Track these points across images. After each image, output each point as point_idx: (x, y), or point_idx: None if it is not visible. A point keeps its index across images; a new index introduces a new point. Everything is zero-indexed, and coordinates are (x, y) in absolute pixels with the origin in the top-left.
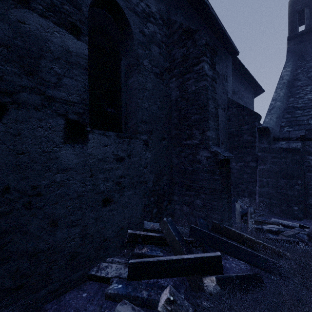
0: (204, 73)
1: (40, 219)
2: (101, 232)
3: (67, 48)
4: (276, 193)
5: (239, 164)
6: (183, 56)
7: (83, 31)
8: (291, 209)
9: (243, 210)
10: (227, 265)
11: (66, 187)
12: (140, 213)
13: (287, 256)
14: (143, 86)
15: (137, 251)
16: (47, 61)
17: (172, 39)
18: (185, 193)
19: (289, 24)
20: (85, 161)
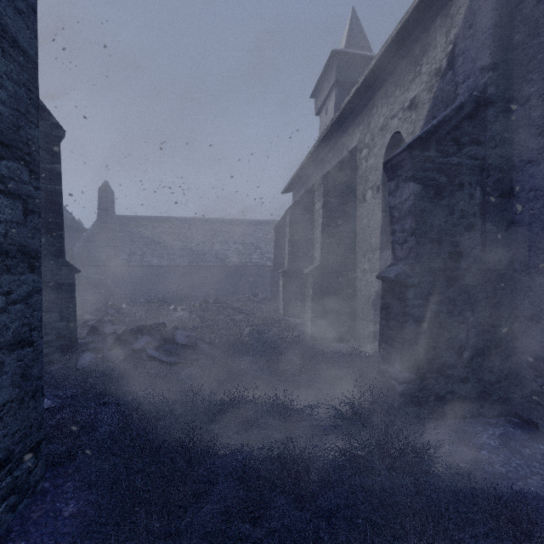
0: None
1: None
2: None
3: None
4: None
5: None
6: None
7: None
8: None
9: None
10: None
11: None
12: None
13: None
14: None
15: None
16: None
17: None
18: None
19: (99, 201)
20: None
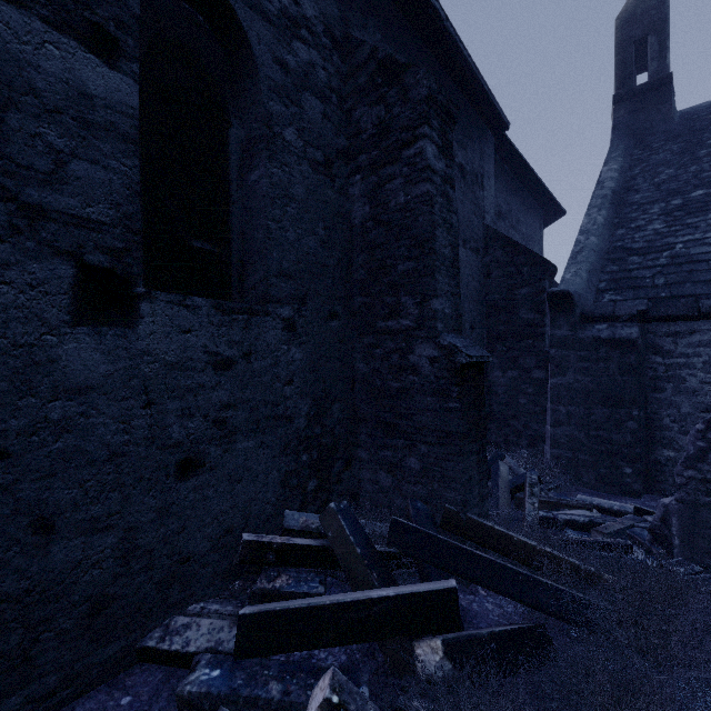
0: (425, 166)
1: (4, 516)
2: (173, 542)
3: (82, 88)
4: (588, 438)
5: (509, 374)
6: (379, 124)
7: (125, 48)
8: (619, 473)
9: (516, 479)
10: (475, 608)
11: (79, 435)
12: (274, 493)
13: (605, 580)
14: (283, 189)
15: (263, 584)
16: (25, 115)
17: (354, 84)
18: (383, 442)
19: (617, 68)
20: (131, 369)
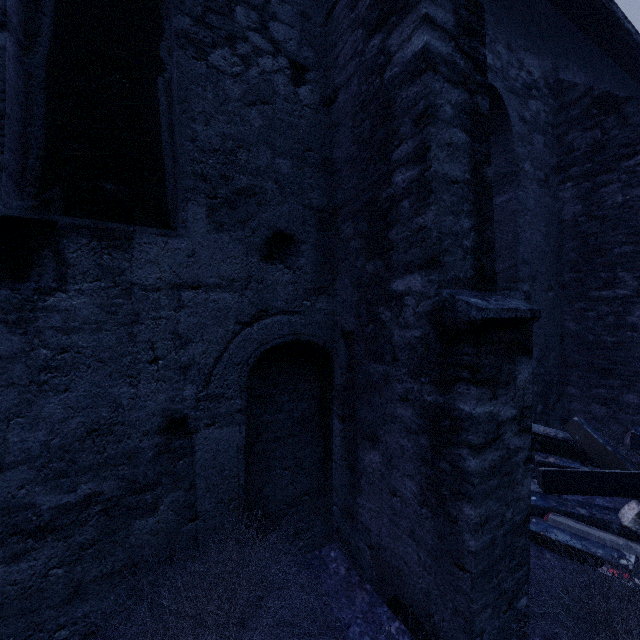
0: None
1: None
2: None
3: None
4: None
5: None
6: (593, 144)
7: None
8: None
9: None
10: None
11: None
12: None
13: None
14: (524, 204)
15: (541, 459)
16: None
17: (565, 116)
18: (597, 382)
19: None
20: None
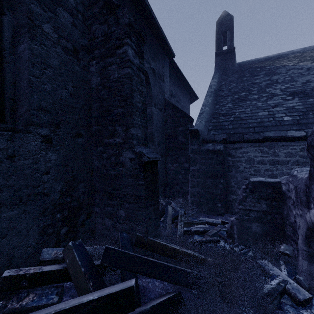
0: (127, 59)
1: None
2: None
3: None
4: (204, 192)
5: (174, 165)
6: (104, 34)
7: None
8: (216, 206)
9: (175, 213)
10: (150, 286)
11: None
12: (35, 239)
13: (208, 261)
14: (42, 59)
15: (13, 305)
16: None
17: (92, 12)
18: (107, 202)
19: (217, 42)
20: None
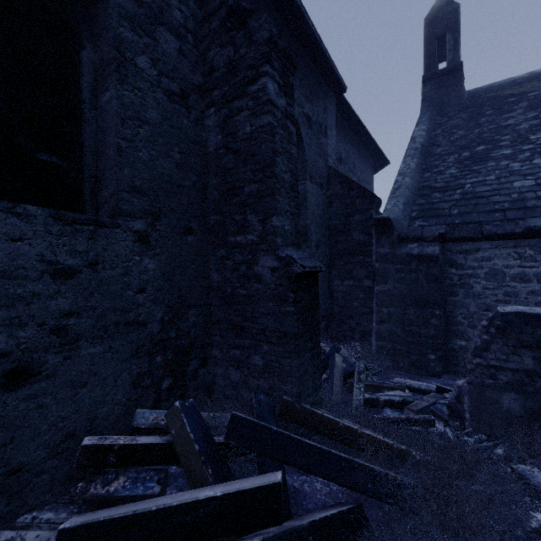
0: (267, 99)
1: None
2: None
3: None
4: (403, 332)
5: (345, 283)
6: (229, 63)
7: None
8: (426, 359)
9: (348, 367)
10: (305, 489)
11: None
12: (125, 394)
13: (413, 457)
14: (135, 112)
15: (97, 490)
16: None
17: (208, 28)
18: (233, 342)
19: (425, 56)
20: None
